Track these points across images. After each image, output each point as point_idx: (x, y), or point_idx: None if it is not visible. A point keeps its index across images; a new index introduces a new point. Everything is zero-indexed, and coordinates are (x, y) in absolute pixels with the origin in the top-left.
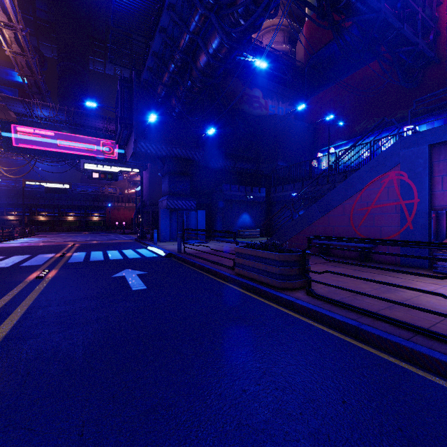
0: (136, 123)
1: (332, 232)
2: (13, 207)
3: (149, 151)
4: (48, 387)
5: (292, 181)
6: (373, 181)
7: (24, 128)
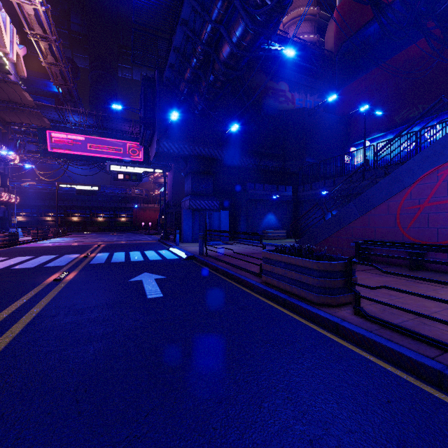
0: (159, 123)
1: (373, 234)
2: (50, 209)
3: (171, 151)
4: (17, 444)
5: (322, 178)
6: (427, 174)
7: (57, 133)
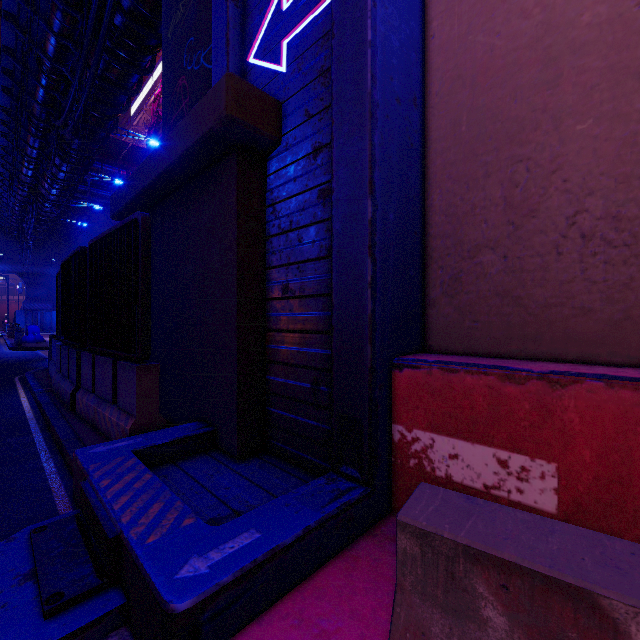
0: None
1: None
2: None
3: (6, 270)
4: None
5: None
6: None
7: None
